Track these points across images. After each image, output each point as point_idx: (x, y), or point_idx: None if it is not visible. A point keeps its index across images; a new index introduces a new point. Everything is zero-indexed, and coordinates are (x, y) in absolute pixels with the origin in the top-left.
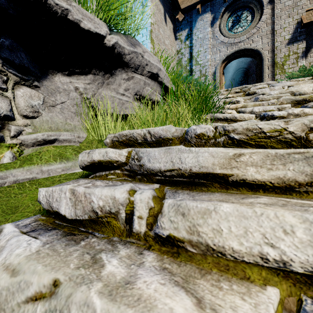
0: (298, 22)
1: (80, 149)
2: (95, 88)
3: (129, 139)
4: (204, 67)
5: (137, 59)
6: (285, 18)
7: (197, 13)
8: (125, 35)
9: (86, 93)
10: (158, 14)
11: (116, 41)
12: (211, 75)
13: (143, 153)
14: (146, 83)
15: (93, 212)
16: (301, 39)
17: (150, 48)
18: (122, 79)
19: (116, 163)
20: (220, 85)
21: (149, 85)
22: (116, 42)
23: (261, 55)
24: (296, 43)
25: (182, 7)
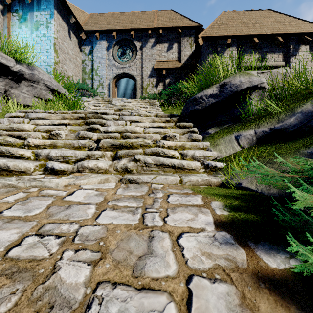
0: (153, 66)
1: (0, 116)
2: (7, 88)
3: (26, 112)
4: (102, 78)
5: (34, 77)
6: (147, 61)
7: (96, 39)
8: (27, 64)
9: (1, 90)
10: (62, 31)
11: (21, 69)
12: (107, 85)
13: (29, 114)
14: (42, 89)
15: (14, 123)
16: (154, 76)
17: (54, 57)
18: (25, 85)
19: (20, 117)
20: (113, 93)
21: (44, 90)
22: (21, 69)
23: (136, 80)
24: (152, 78)
25: (85, 29)
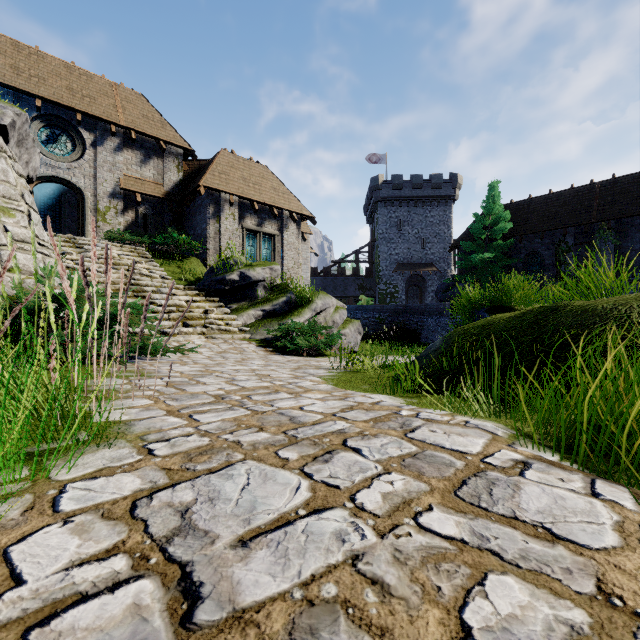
0: (118, 181)
1: None
2: None
3: None
4: None
5: None
6: (107, 171)
7: None
8: None
9: None
10: None
11: None
12: None
13: None
14: None
15: None
16: (120, 198)
17: None
18: None
19: None
20: None
21: None
22: None
23: (84, 195)
24: (116, 199)
25: None
